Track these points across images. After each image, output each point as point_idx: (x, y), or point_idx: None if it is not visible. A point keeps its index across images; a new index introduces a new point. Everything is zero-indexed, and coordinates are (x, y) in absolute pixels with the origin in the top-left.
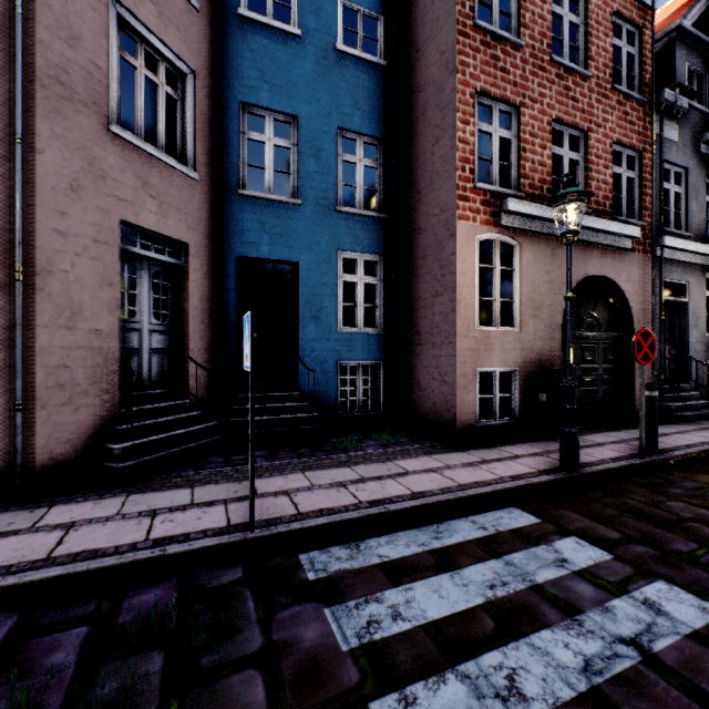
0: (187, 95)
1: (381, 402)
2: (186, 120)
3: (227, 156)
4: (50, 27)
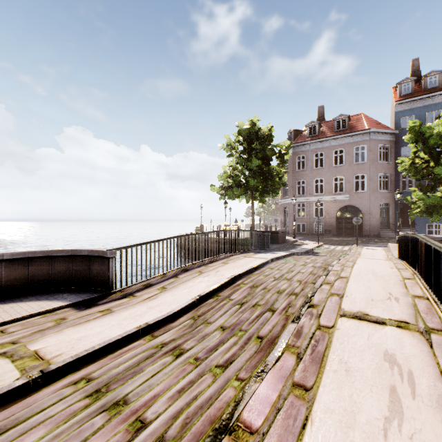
0: (389, 178)
1: (441, 233)
2: (388, 183)
3: (396, 185)
4: (372, 184)
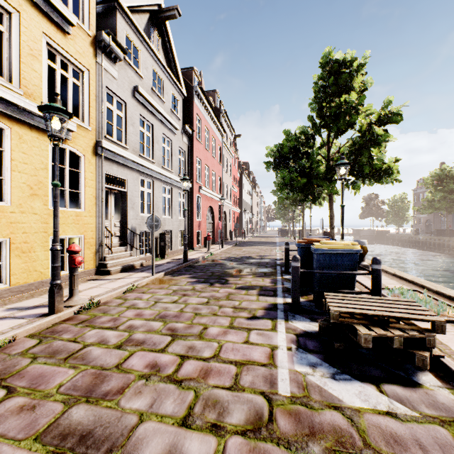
0: None
1: None
2: None
3: None
4: None
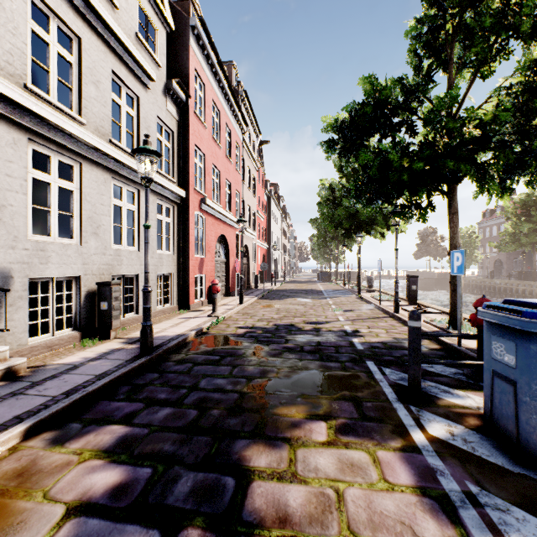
0: None
1: None
2: None
3: None
4: None
